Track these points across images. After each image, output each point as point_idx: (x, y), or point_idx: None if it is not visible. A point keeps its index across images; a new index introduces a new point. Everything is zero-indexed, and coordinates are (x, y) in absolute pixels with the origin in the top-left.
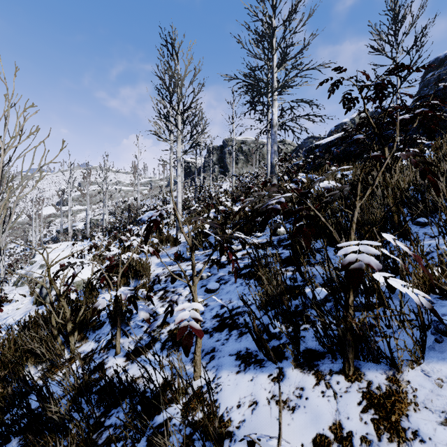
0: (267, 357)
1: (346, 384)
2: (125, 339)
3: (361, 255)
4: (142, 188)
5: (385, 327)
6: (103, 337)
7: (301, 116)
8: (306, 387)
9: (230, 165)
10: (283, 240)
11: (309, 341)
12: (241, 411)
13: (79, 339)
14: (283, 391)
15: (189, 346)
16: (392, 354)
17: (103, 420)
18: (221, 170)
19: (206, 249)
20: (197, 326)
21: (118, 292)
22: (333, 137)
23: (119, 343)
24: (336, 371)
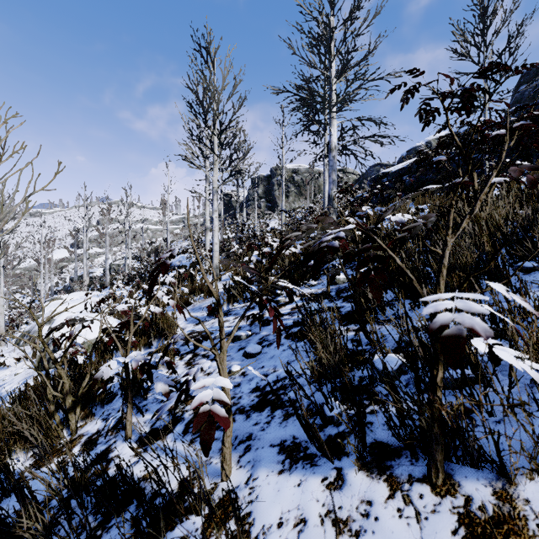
0: (321, 452)
1: (433, 499)
2: (139, 418)
3: (459, 316)
4: (173, 226)
5: (486, 414)
6: (113, 414)
7: (365, 137)
8: (375, 501)
9: (280, 198)
10: (343, 290)
11: (379, 430)
12: (283, 533)
13: (82, 417)
14: (343, 505)
15: (210, 441)
16: (501, 458)
17: (99, 534)
18: (269, 204)
19: (247, 301)
20: (221, 412)
21: (127, 359)
22: (405, 164)
23: (130, 424)
24: (419, 477)
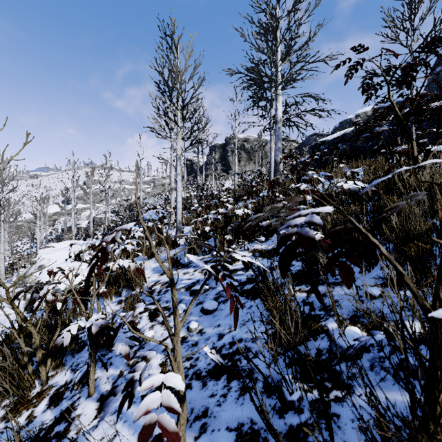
0: None
1: None
2: (103, 372)
3: None
4: (145, 186)
5: None
6: (81, 365)
7: (306, 111)
8: None
9: (233, 163)
10: None
11: (348, 429)
12: None
13: (54, 366)
14: None
15: None
16: None
17: None
18: (224, 168)
19: (205, 254)
20: (170, 424)
21: (87, 324)
22: (339, 134)
23: (92, 382)
24: None
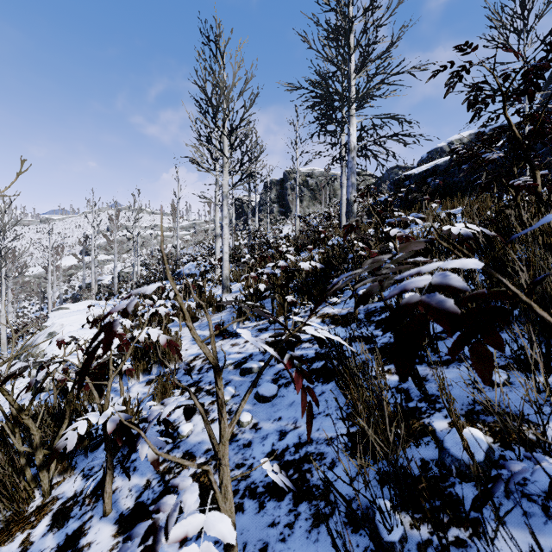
0: None
1: None
2: (125, 481)
3: None
4: (183, 233)
5: None
6: (96, 470)
7: (388, 136)
8: None
9: (293, 203)
10: (373, 312)
11: None
12: None
13: (60, 470)
14: None
15: None
16: None
17: None
18: (282, 209)
19: (260, 319)
20: None
21: (101, 419)
22: (429, 165)
23: (109, 497)
24: None
